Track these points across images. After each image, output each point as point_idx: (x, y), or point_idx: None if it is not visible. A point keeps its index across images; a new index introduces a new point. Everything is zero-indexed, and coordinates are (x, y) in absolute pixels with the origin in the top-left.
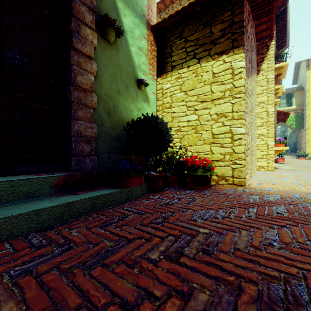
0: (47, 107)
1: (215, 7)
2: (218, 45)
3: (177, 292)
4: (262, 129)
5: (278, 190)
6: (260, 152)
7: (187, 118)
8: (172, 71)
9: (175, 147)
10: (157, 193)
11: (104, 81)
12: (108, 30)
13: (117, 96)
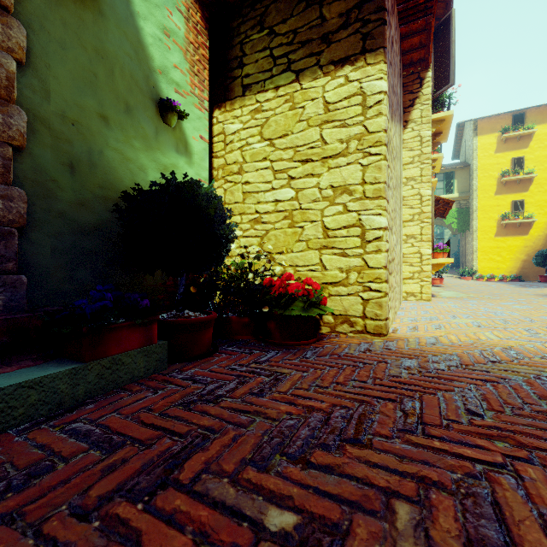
0: None
1: None
2: (336, 45)
3: None
4: (412, 225)
5: (449, 342)
6: (408, 268)
7: (274, 196)
8: (244, 96)
9: (246, 255)
10: (194, 363)
11: (55, 84)
12: None
13: (101, 128)
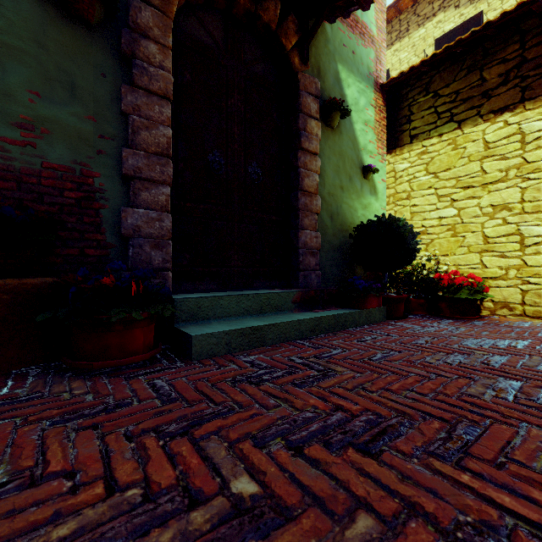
0: (275, 218)
1: (489, 39)
2: (496, 98)
3: (465, 377)
4: None
5: None
6: None
7: (438, 214)
8: (411, 143)
9: (419, 258)
10: (399, 320)
11: (327, 178)
12: (333, 115)
13: (340, 194)
